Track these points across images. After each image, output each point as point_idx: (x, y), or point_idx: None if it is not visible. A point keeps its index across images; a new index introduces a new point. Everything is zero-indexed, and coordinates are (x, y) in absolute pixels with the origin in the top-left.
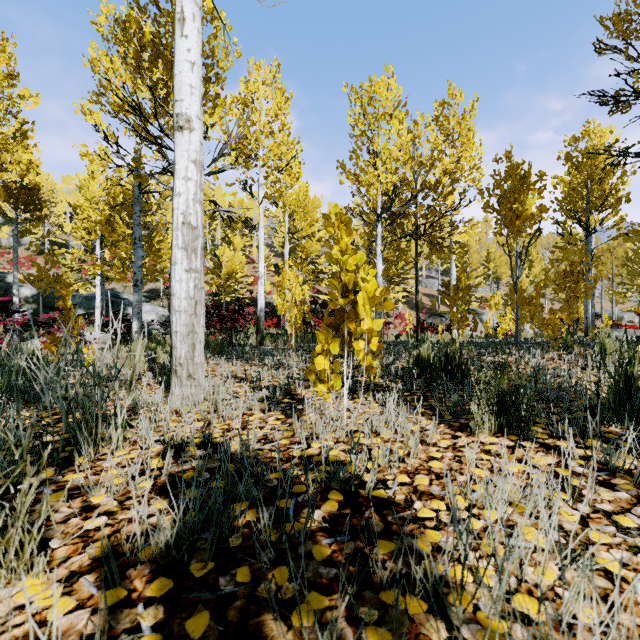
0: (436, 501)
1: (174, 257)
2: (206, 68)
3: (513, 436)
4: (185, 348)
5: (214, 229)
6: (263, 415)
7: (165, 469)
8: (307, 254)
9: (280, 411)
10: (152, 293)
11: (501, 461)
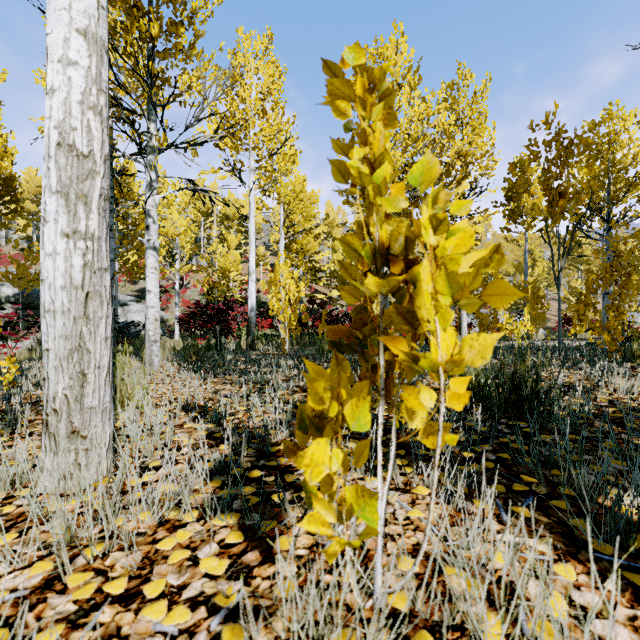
0: None
1: (42, 209)
2: (174, 5)
3: None
4: (64, 381)
5: (209, 227)
6: (199, 528)
7: None
8: (304, 251)
9: (237, 513)
10: (143, 292)
11: None
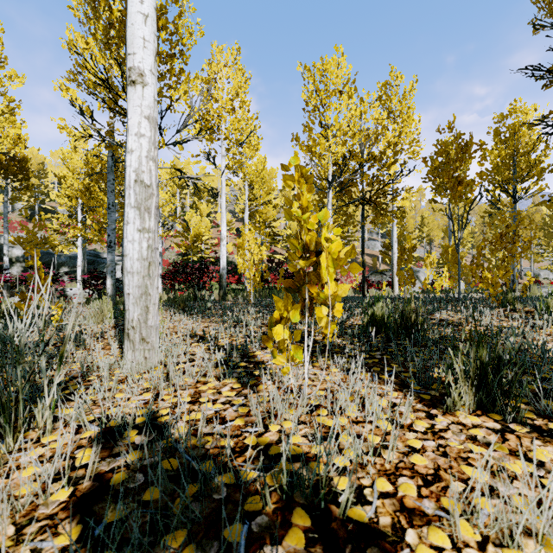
0: (435, 530)
1: (126, 216)
2: (170, 44)
3: (496, 415)
4: (138, 311)
5: (184, 197)
6: (217, 383)
7: (89, 471)
8: (265, 219)
9: (236, 378)
10: None
11: (496, 455)
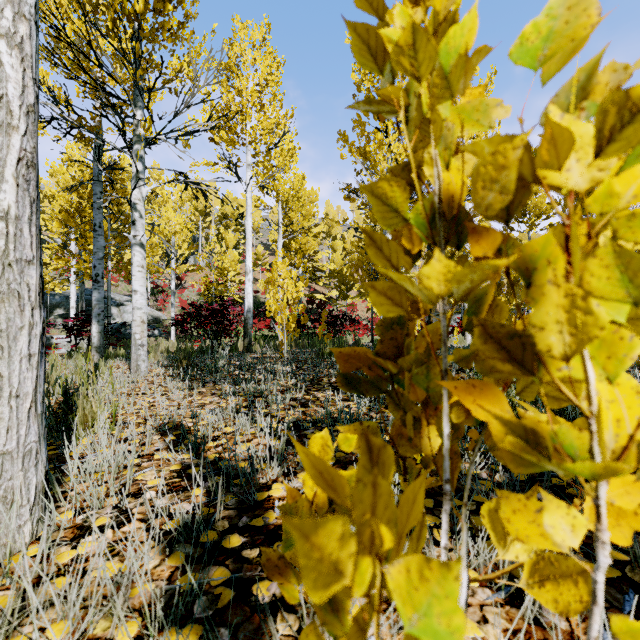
0: None
1: None
2: None
3: None
4: None
5: (208, 227)
6: None
7: None
8: (303, 250)
9: (197, 627)
10: None
11: None
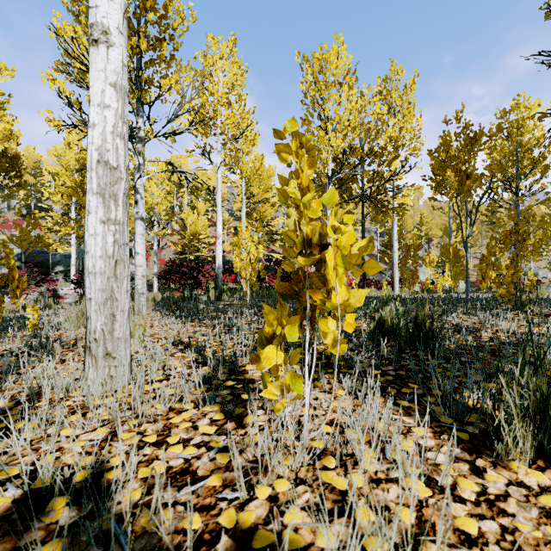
0: None
1: (87, 204)
2: (159, 26)
3: None
4: (101, 319)
5: (181, 196)
6: (195, 412)
7: None
8: (262, 217)
9: (219, 404)
10: None
11: None
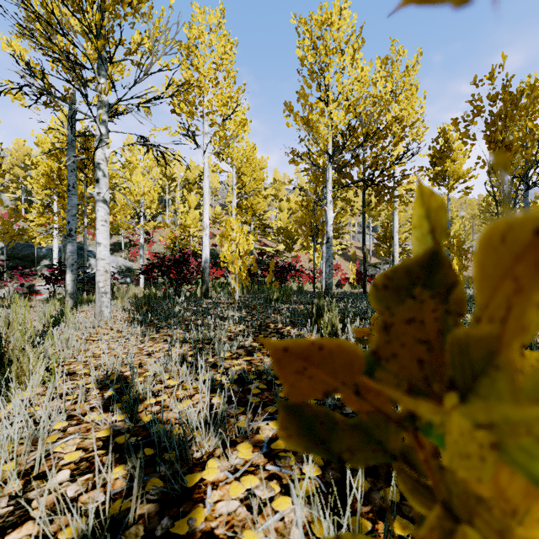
0: None
1: None
2: None
3: None
4: None
5: (174, 190)
6: None
7: None
8: (254, 210)
9: None
10: (116, 246)
11: None
